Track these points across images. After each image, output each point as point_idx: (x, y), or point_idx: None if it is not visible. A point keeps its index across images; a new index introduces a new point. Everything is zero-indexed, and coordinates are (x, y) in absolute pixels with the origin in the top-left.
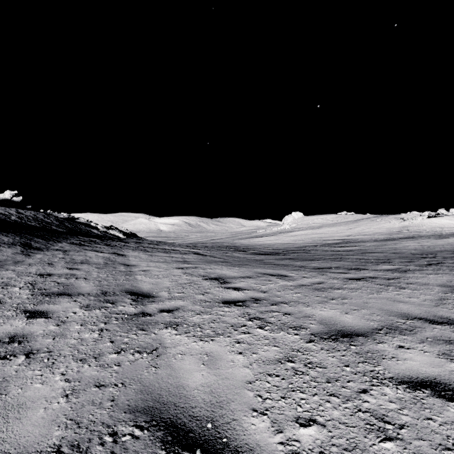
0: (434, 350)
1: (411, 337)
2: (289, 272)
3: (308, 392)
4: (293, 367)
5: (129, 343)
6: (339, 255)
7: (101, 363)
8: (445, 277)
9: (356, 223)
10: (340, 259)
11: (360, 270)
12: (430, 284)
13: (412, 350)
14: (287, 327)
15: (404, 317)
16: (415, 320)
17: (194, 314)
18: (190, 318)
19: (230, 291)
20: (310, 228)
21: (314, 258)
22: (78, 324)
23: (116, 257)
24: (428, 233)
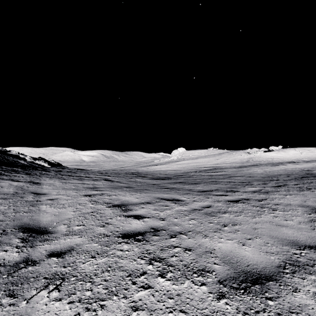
0: None
1: None
2: (181, 196)
3: None
4: None
5: None
6: (214, 179)
7: None
8: (298, 197)
9: (220, 155)
10: (216, 183)
11: (234, 192)
12: (291, 204)
13: None
14: (191, 271)
15: (296, 246)
16: (308, 250)
17: (88, 258)
18: (82, 264)
19: (131, 220)
20: (190, 159)
21: (197, 182)
22: None
23: (30, 185)
24: (265, 162)
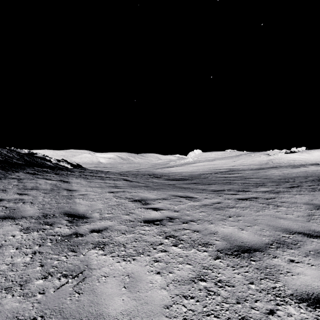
0: (318, 263)
1: (297, 250)
2: (194, 194)
3: (222, 316)
4: (205, 287)
5: (58, 266)
6: (228, 180)
7: (25, 292)
8: (306, 196)
9: (238, 157)
10: (229, 184)
11: (245, 192)
12: (297, 202)
13: (301, 264)
14: (197, 244)
15: (287, 232)
16: (296, 235)
17: (120, 233)
18: (116, 237)
19: (150, 211)
20: (206, 161)
21: (211, 183)
22: (14, 248)
23: (62, 183)
24: (286, 164)
